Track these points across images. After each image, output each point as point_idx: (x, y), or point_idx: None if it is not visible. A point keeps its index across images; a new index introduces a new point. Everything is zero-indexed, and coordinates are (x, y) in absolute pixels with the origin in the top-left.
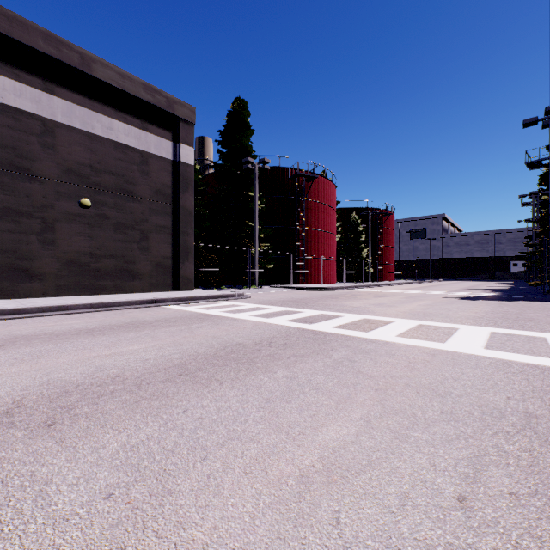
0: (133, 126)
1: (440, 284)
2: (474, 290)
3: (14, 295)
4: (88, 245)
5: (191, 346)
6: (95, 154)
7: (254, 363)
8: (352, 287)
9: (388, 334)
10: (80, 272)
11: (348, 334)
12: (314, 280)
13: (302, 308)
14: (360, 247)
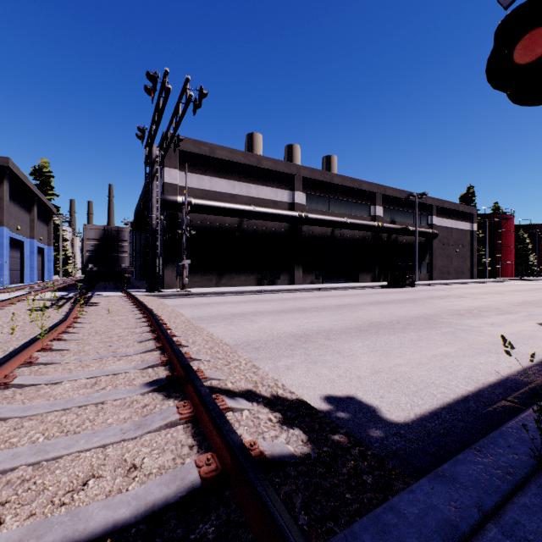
0: (463, 222)
1: None
2: None
3: (447, 279)
4: (456, 264)
5: None
6: (457, 234)
7: None
8: (541, 279)
9: None
10: (455, 272)
11: None
12: (505, 276)
13: None
14: (528, 254)
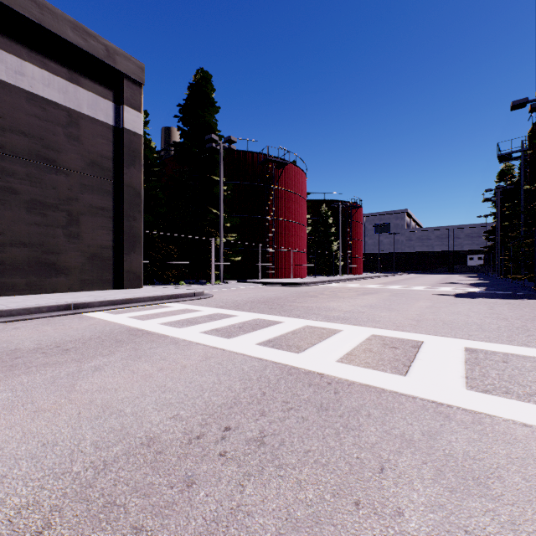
0: (56, 75)
1: (409, 277)
2: (451, 284)
3: None
4: None
5: (5, 469)
6: None
7: None
8: (326, 282)
9: (449, 382)
10: None
11: (377, 385)
12: (284, 274)
13: (279, 315)
14: (330, 240)
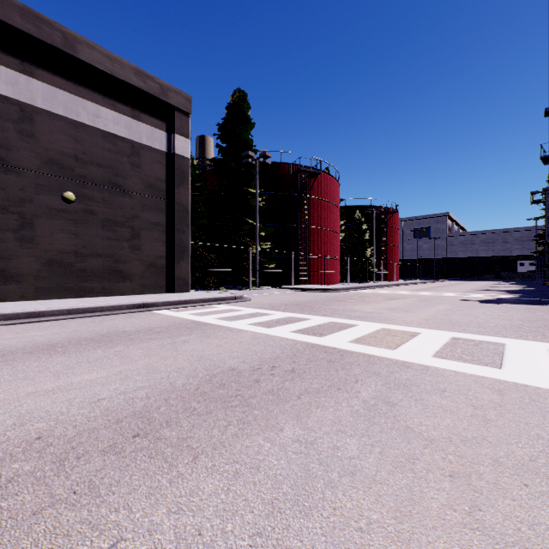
0: (123, 114)
1: (447, 284)
2: (487, 291)
3: None
4: (72, 243)
5: (167, 374)
6: (80, 143)
7: (250, 409)
8: (358, 288)
9: (422, 353)
10: (63, 273)
11: (371, 353)
12: (317, 280)
13: (308, 314)
14: (364, 247)
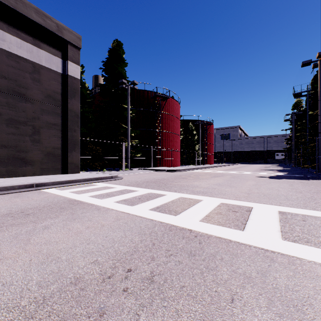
0: (25, 41)
1: (241, 166)
2: (266, 170)
3: None
4: None
5: None
6: None
7: None
8: (192, 169)
9: (271, 235)
10: None
11: (226, 237)
12: (167, 164)
13: (163, 190)
14: (194, 144)
